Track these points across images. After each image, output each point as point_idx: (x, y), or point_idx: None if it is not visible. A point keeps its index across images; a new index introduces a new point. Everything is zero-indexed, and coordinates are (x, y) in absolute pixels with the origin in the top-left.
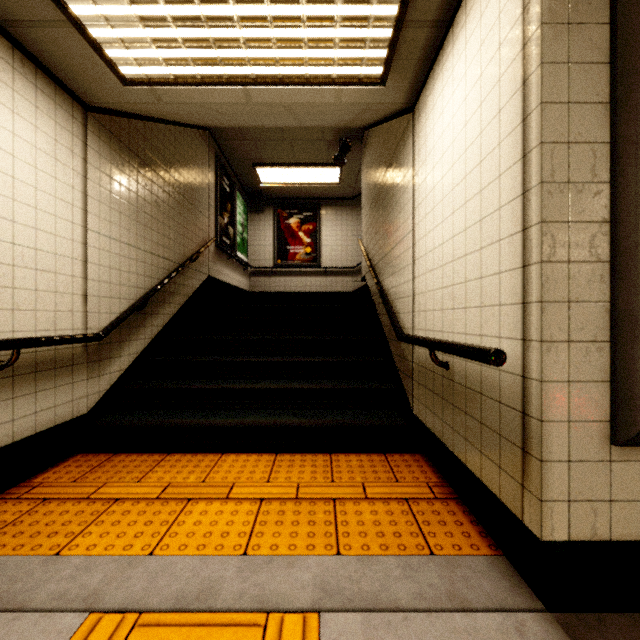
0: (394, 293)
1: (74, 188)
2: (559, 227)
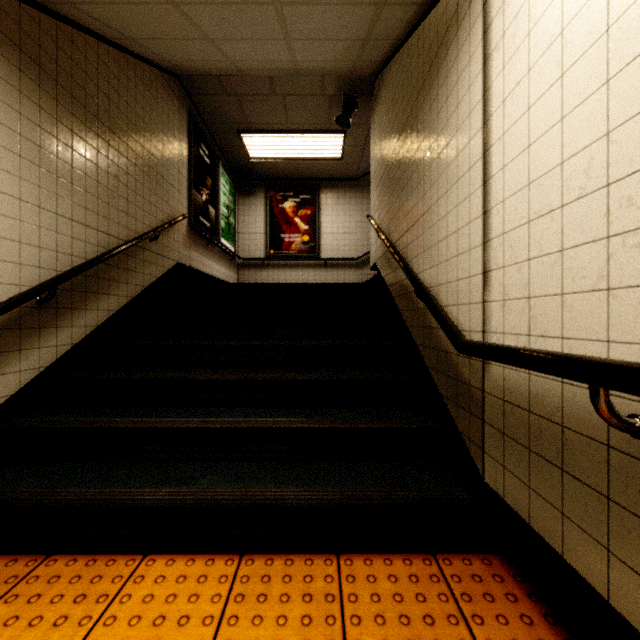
0: (433, 276)
1: None
2: None
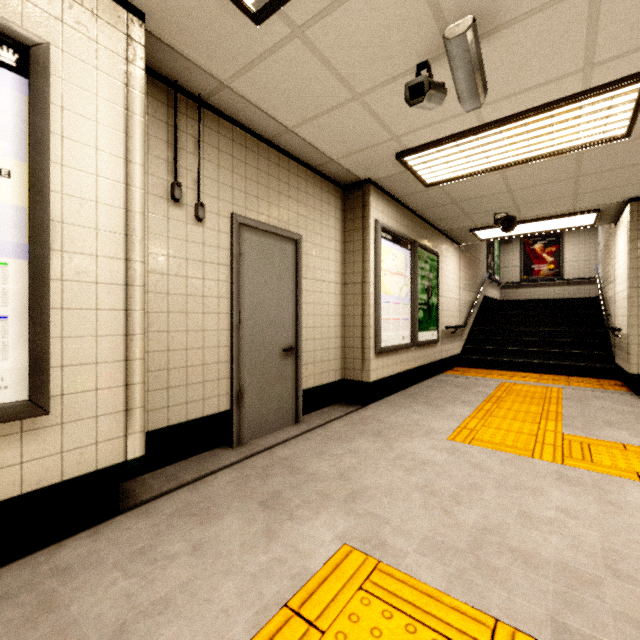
0: (610, 307)
1: (458, 276)
2: (634, 298)
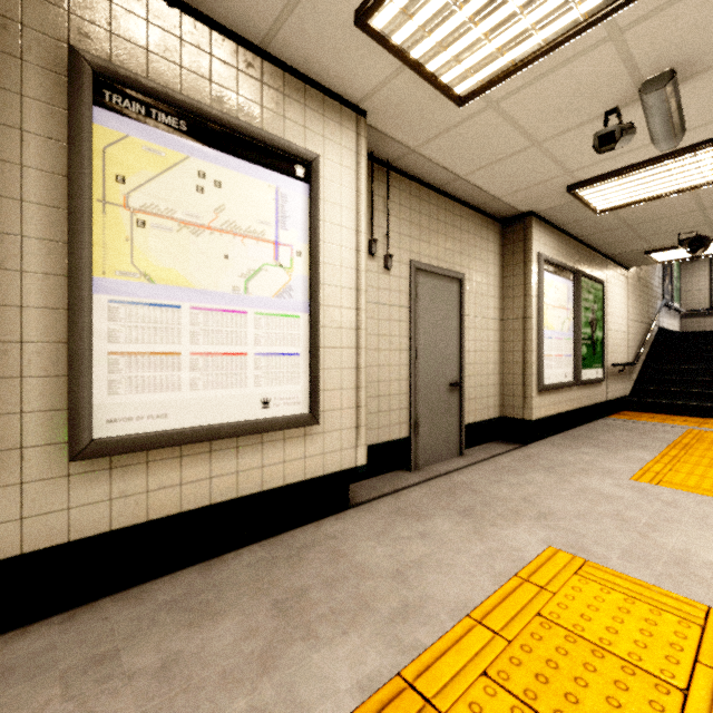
0: None
1: (626, 305)
2: None
